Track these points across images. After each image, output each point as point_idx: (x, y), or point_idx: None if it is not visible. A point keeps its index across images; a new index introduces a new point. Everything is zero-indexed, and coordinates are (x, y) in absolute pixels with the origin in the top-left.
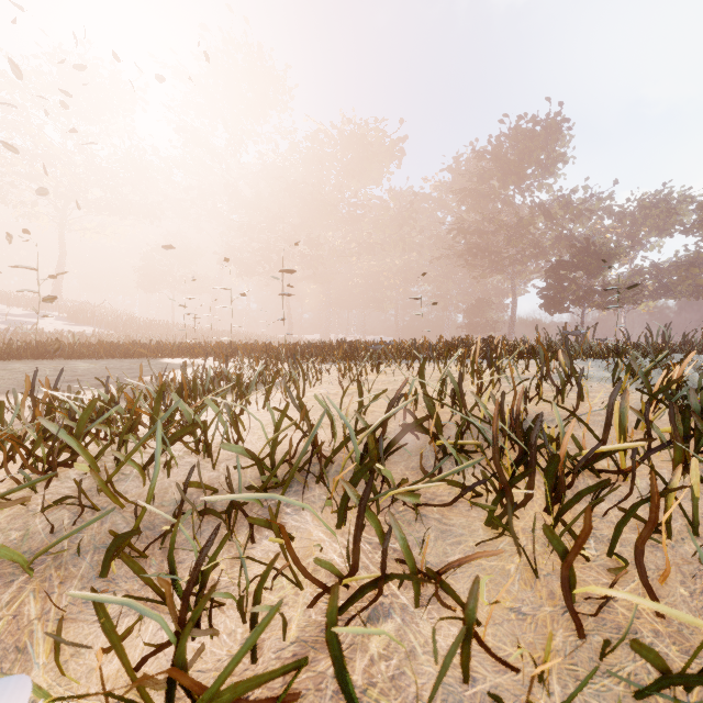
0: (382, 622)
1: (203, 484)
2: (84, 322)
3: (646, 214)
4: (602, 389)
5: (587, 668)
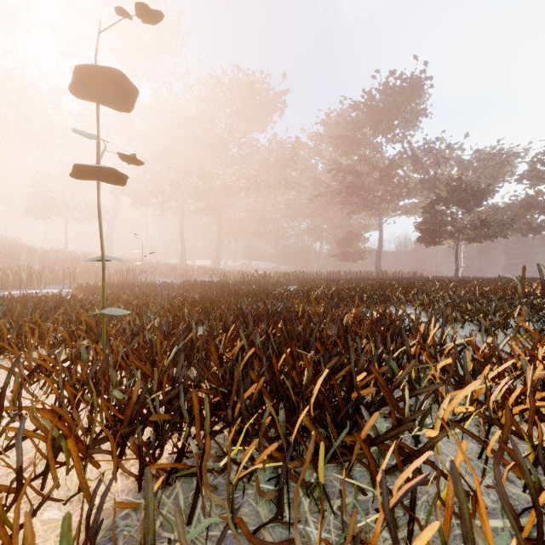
0: None
1: None
2: None
3: (483, 165)
4: None
5: None
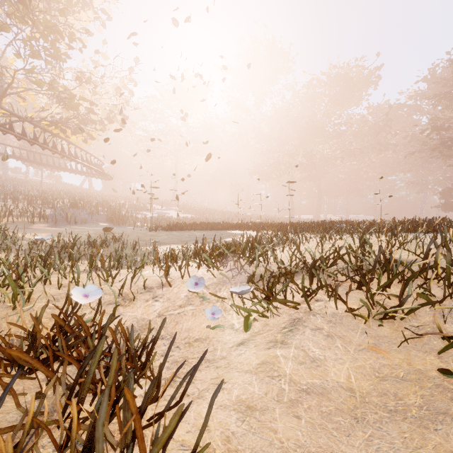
0: (319, 302)
1: (267, 269)
2: (186, 212)
3: None
4: None
5: (377, 316)
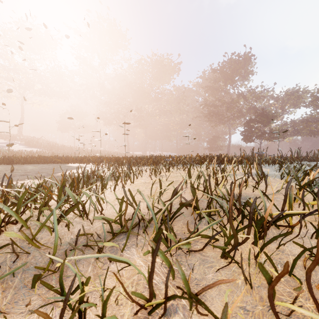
0: (173, 316)
1: (81, 235)
2: (32, 146)
3: (288, 98)
4: (275, 181)
5: None
